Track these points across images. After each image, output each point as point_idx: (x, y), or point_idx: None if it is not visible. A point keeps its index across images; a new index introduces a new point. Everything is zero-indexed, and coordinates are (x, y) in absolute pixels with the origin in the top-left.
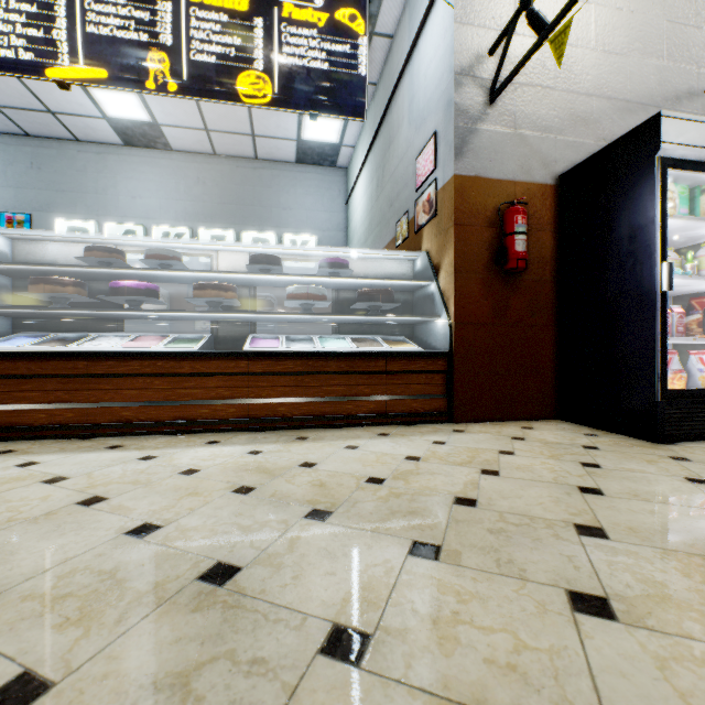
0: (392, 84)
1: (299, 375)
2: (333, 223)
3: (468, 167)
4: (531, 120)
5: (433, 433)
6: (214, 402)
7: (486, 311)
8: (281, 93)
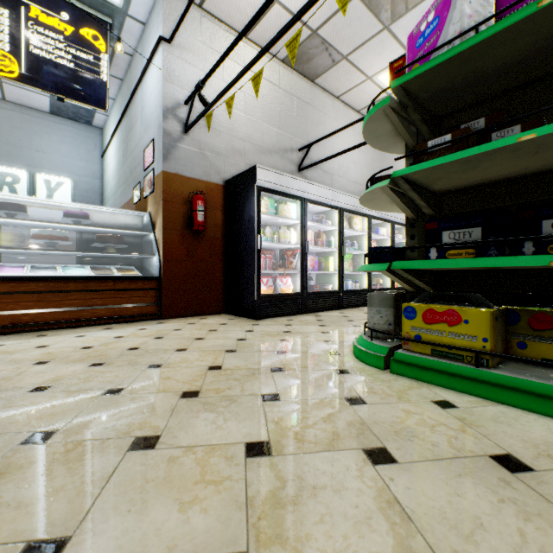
0: (132, 88)
1: (42, 293)
2: (89, 170)
3: (172, 168)
4: (210, 147)
5: (143, 325)
6: None
7: (183, 253)
8: (29, 74)
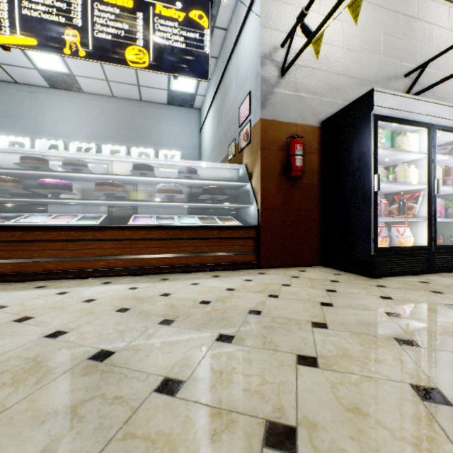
0: (226, 59)
1: (164, 240)
2: (191, 143)
3: (269, 114)
4: (306, 87)
5: (246, 275)
6: (108, 258)
7: (279, 201)
8: (155, 61)
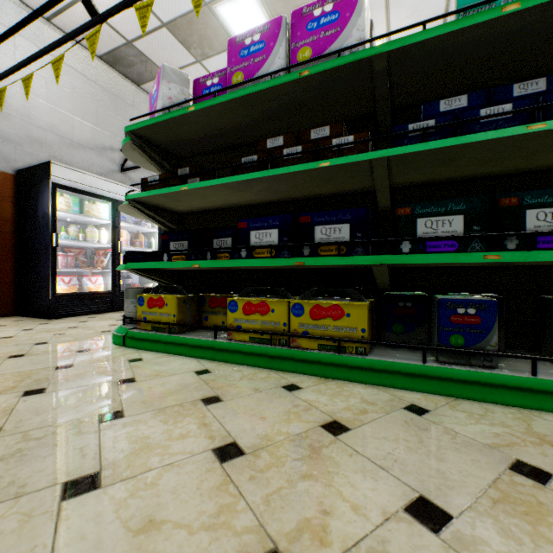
0: None
1: None
2: None
3: None
4: None
5: None
6: None
7: None
8: None
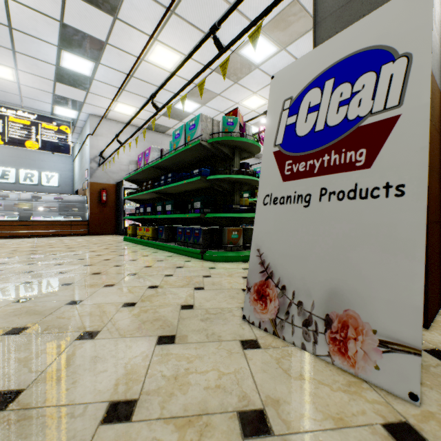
0: (83, 141)
1: (47, 225)
2: (67, 168)
3: (93, 180)
4: (110, 170)
5: (81, 236)
6: (23, 231)
7: (98, 211)
8: (42, 147)
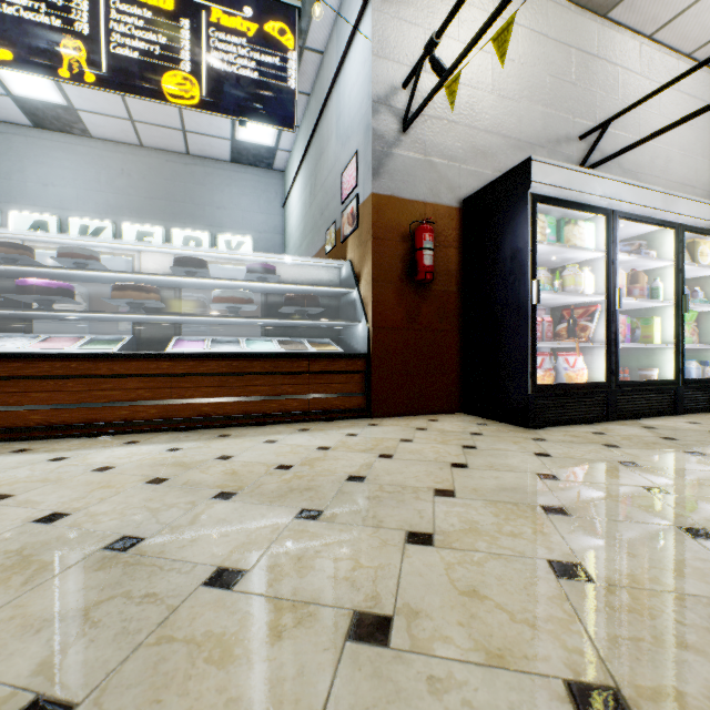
0: (323, 98)
1: (223, 375)
2: (269, 225)
3: (384, 187)
4: (439, 149)
5: (350, 427)
6: (134, 403)
7: (400, 317)
8: (209, 96)
